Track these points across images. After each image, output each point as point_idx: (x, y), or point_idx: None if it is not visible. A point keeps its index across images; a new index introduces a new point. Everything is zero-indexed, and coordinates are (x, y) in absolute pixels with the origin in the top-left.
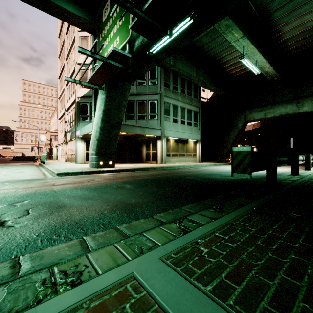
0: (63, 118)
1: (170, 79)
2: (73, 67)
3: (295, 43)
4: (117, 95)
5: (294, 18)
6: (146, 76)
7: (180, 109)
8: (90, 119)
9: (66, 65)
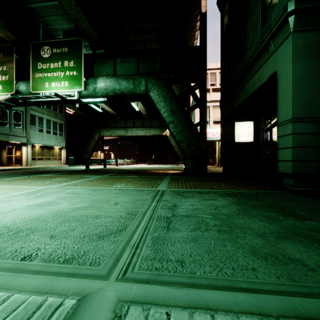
0: None
1: None
2: None
3: None
4: None
5: None
6: None
7: (46, 121)
8: None
9: None
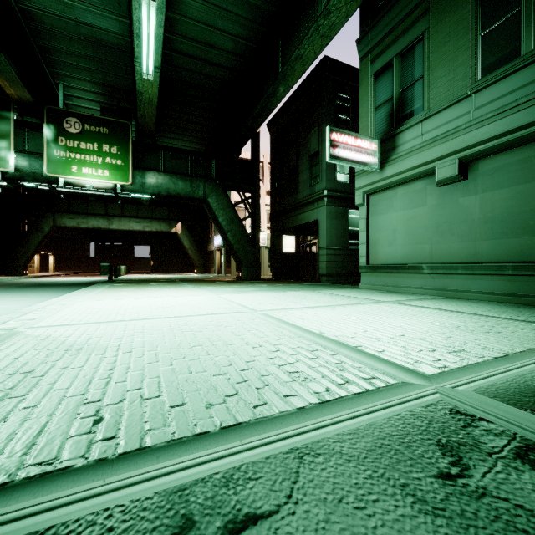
0: None
1: None
2: None
3: None
4: None
5: None
6: None
7: None
8: None
9: None
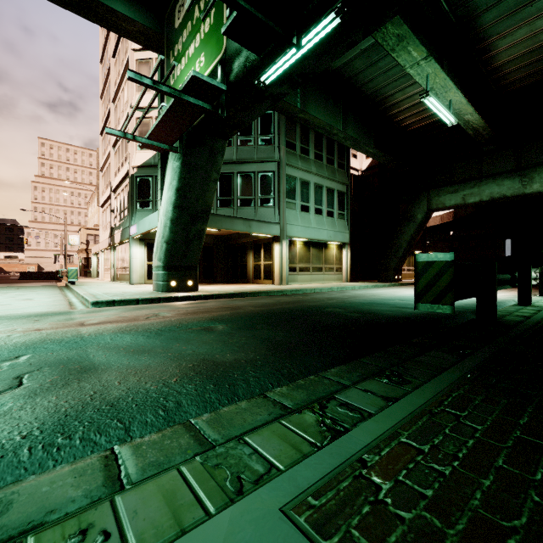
0: (109, 204)
1: (296, 135)
2: (125, 114)
3: (518, 70)
4: (201, 161)
5: (517, 25)
6: (254, 130)
7: (313, 189)
8: (154, 205)
9: (113, 111)
